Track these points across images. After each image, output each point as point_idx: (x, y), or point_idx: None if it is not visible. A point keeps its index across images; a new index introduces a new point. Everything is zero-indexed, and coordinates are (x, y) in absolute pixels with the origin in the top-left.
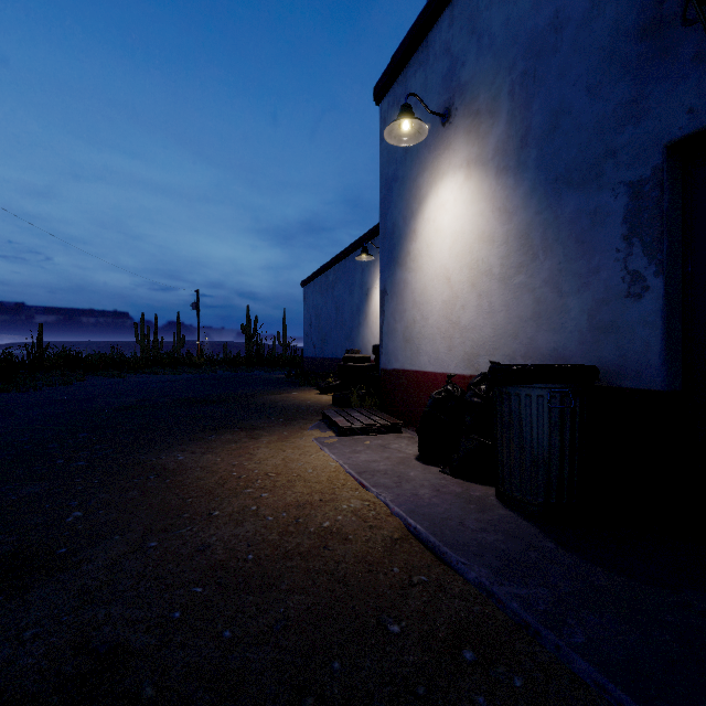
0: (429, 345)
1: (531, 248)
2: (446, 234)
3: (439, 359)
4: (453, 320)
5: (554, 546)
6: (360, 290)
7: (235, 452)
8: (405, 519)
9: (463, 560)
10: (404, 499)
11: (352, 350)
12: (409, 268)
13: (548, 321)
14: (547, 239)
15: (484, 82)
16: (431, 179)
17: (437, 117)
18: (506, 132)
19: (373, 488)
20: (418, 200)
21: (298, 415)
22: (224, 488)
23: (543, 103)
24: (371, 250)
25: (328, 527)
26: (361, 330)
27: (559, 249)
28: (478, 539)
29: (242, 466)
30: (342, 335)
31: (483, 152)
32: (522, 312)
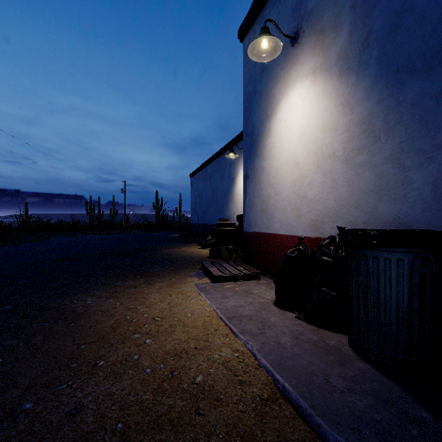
0: (281, 214)
1: (372, 132)
2: (295, 129)
3: (289, 224)
4: (301, 194)
5: (430, 417)
6: (228, 178)
7: (132, 297)
8: (272, 373)
9: (342, 440)
10: (269, 348)
11: (223, 218)
12: (265, 157)
13: (390, 192)
14: (389, 123)
15: (328, 4)
16: (283, 88)
17: (287, 41)
18: (349, 40)
19: (241, 335)
20: (272, 106)
21: (184, 264)
22: (116, 332)
23: (384, 8)
24: (235, 151)
25: (200, 384)
26: (229, 205)
27: (401, 130)
28: (349, 405)
29: (135, 309)
30: (216, 209)
31: (327, 60)
32: (363, 186)
